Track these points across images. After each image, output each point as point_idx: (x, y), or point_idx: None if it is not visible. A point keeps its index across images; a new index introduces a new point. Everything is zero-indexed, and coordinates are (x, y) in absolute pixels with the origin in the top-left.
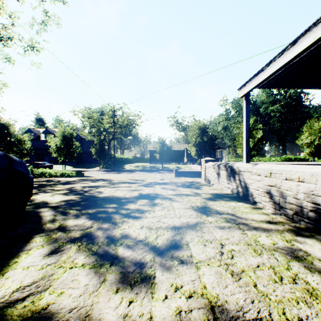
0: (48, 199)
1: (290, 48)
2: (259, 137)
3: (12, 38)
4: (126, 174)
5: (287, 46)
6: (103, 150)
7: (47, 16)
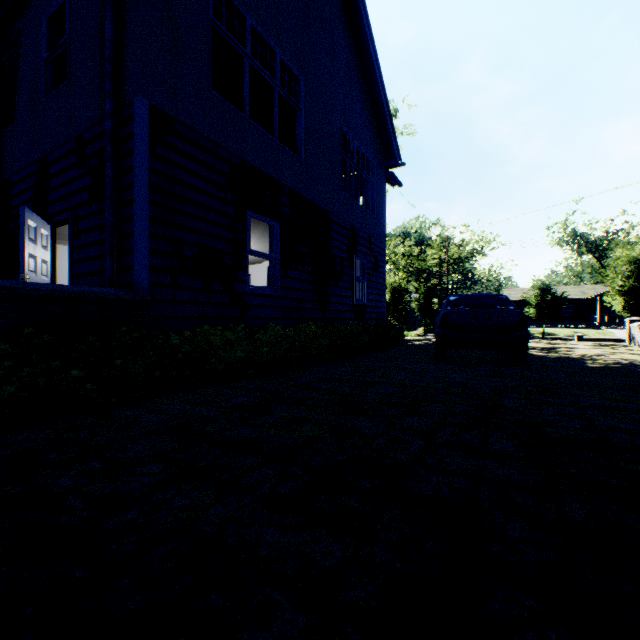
0: None
1: None
2: None
3: None
4: None
5: None
6: (429, 304)
7: None
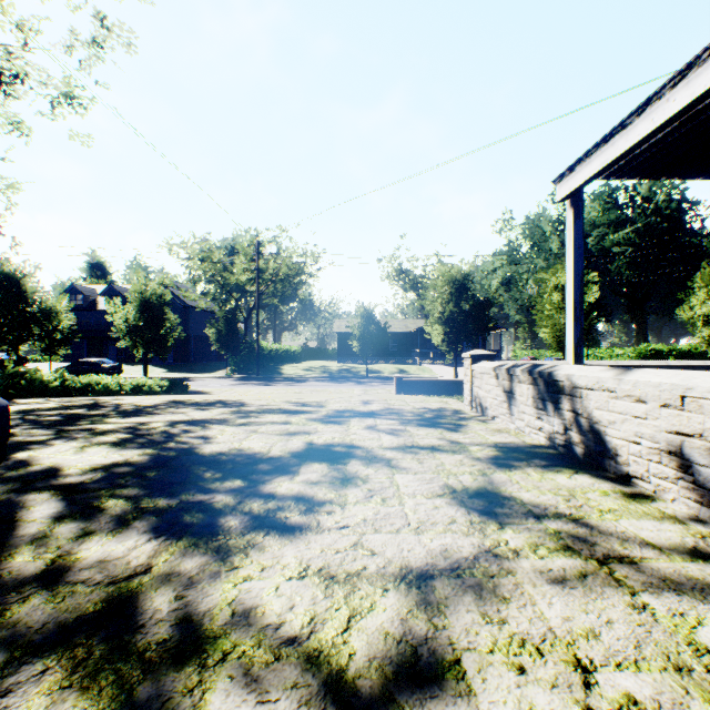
0: (67, 462)
1: (709, 58)
2: (590, 301)
3: (24, 76)
4: (284, 386)
5: (700, 55)
6: (233, 332)
7: (105, 26)
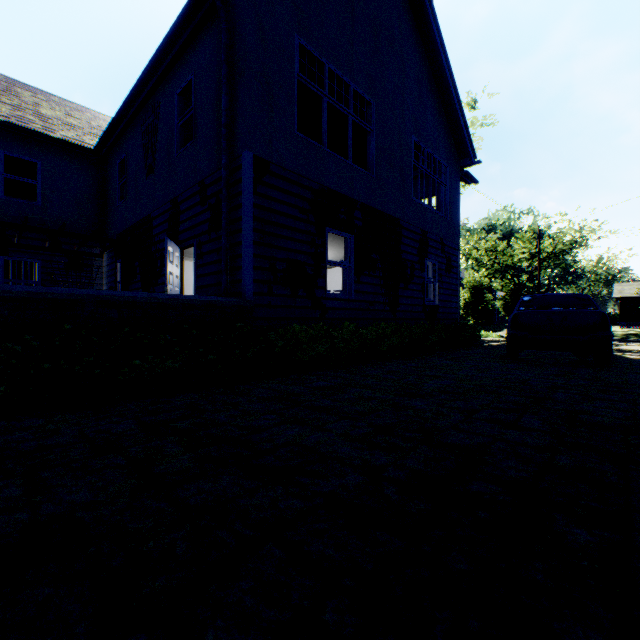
0: None
1: None
2: None
3: None
4: None
5: None
6: (515, 302)
7: None
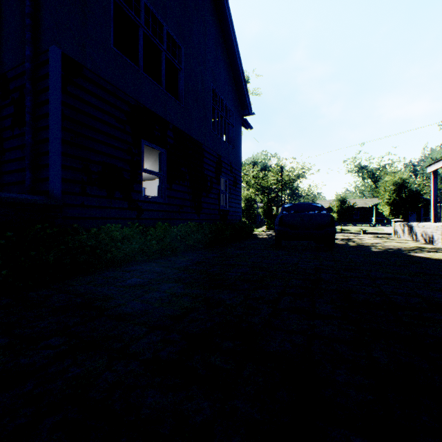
0: None
1: None
2: None
3: None
4: None
5: None
6: (270, 210)
7: None
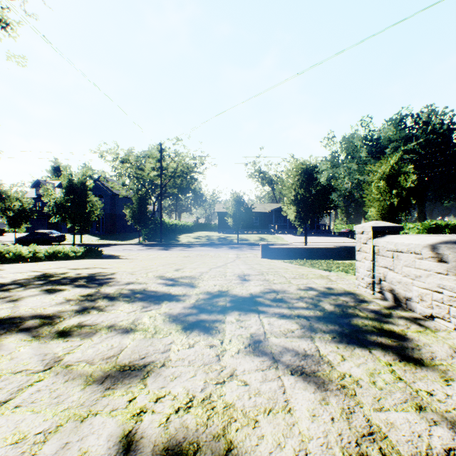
0: None
1: None
2: (410, 186)
3: None
4: (177, 251)
5: None
6: (143, 211)
7: None
